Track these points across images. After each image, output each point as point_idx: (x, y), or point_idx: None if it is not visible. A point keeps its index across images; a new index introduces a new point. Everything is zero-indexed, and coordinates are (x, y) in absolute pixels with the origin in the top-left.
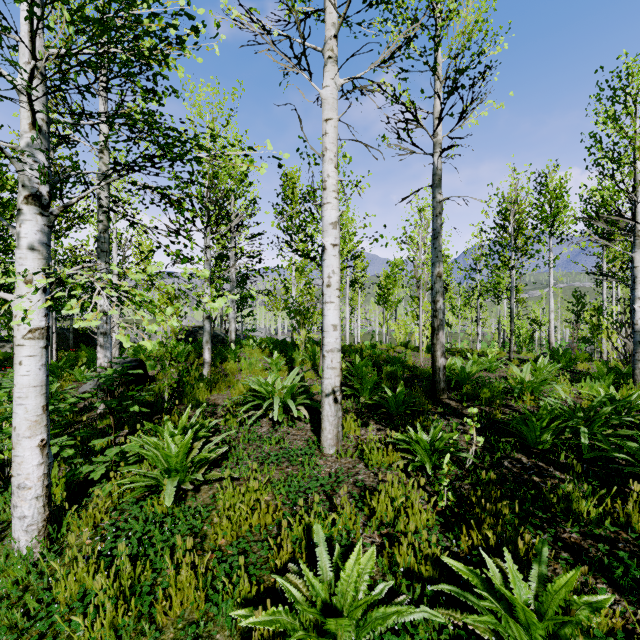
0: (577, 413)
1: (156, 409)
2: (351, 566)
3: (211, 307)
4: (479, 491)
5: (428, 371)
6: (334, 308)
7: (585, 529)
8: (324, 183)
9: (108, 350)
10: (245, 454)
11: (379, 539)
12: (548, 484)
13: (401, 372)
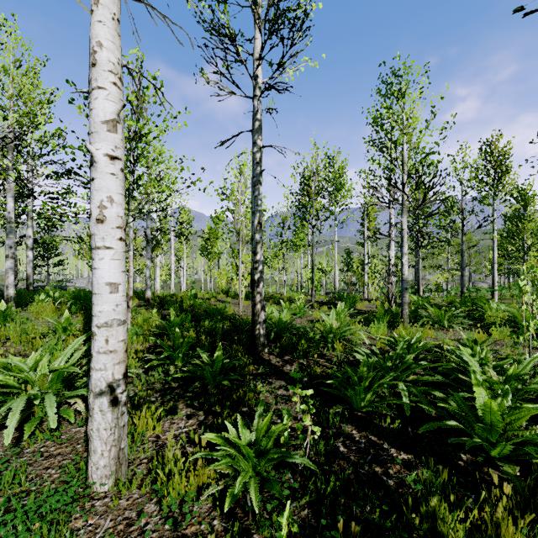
0: (387, 363)
1: None
2: None
3: None
4: None
5: (247, 321)
6: (112, 257)
7: None
8: (94, 56)
9: None
10: None
11: None
12: (409, 500)
13: (221, 324)
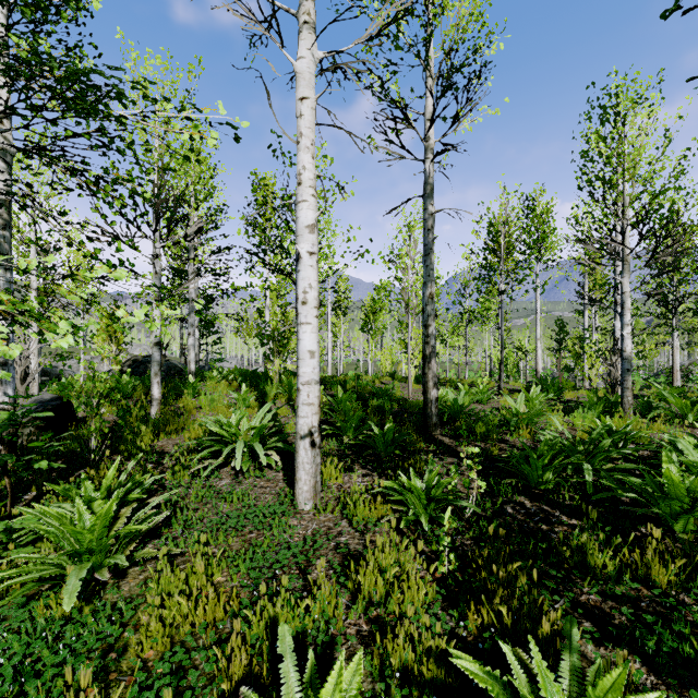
0: (577, 447)
1: (81, 461)
2: (329, 694)
3: (161, 331)
4: (486, 551)
5: (418, 404)
6: (311, 330)
7: (603, 587)
8: (299, 176)
9: (9, 386)
10: (196, 518)
11: (367, 626)
12: (561, 535)
13: (389, 406)
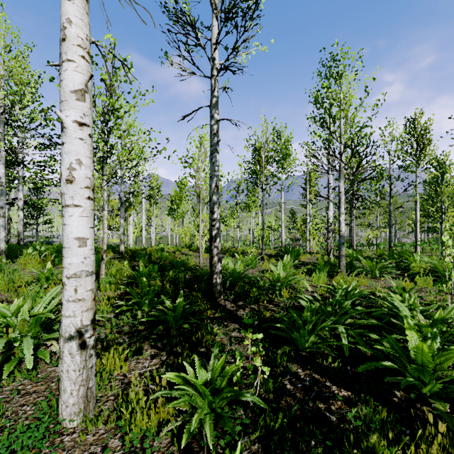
0: (327, 308)
1: None
2: None
3: None
4: None
5: (206, 271)
6: (80, 214)
7: None
8: (64, 32)
9: None
10: None
11: None
12: (351, 437)
13: (184, 274)
